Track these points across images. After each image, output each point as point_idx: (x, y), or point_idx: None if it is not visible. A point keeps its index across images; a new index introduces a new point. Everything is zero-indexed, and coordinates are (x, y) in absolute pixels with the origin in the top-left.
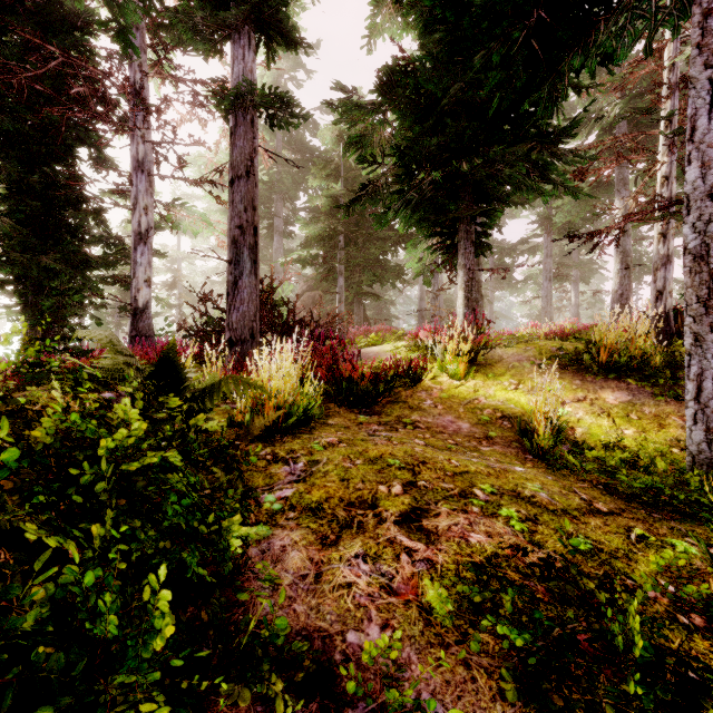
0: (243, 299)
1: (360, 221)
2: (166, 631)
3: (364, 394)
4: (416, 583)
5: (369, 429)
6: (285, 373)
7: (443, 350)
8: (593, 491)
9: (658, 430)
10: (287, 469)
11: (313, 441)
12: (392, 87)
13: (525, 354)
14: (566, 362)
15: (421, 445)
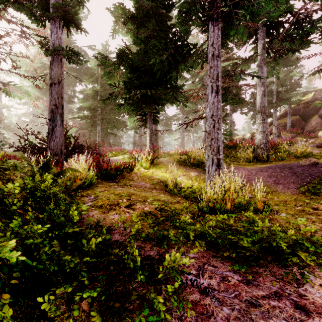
0: (57, 136)
1: (108, 102)
2: (77, 218)
3: (112, 175)
4: (130, 217)
5: (114, 187)
6: (82, 167)
7: (142, 158)
8: (181, 199)
9: (203, 183)
10: (88, 198)
11: (95, 190)
12: (122, 57)
13: (169, 160)
14: (181, 163)
15: (133, 190)
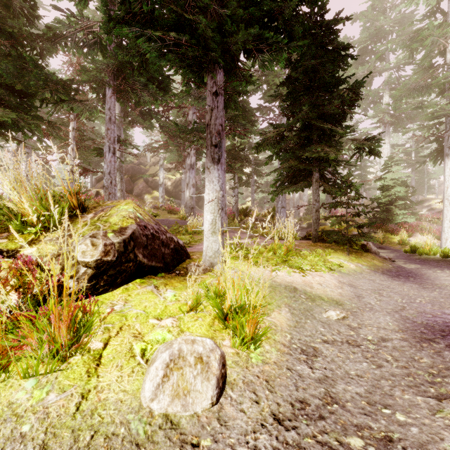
0: None
1: None
2: None
3: None
4: None
5: None
6: None
7: None
8: None
9: None
10: None
11: None
12: None
13: None
14: None
15: None
